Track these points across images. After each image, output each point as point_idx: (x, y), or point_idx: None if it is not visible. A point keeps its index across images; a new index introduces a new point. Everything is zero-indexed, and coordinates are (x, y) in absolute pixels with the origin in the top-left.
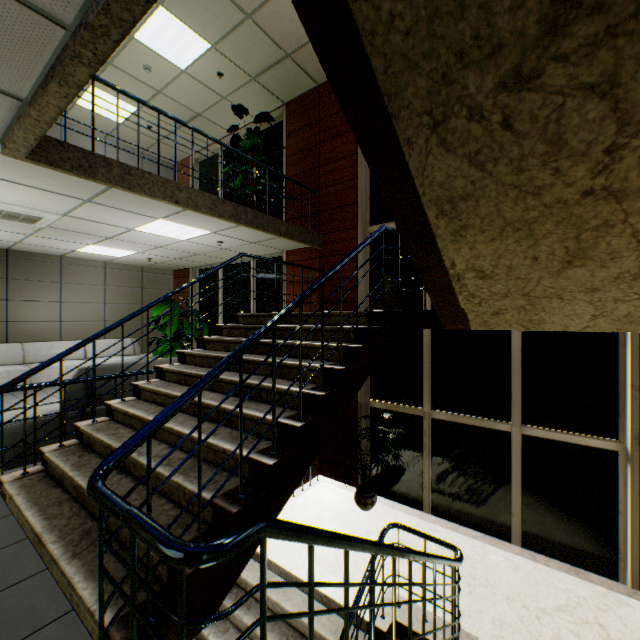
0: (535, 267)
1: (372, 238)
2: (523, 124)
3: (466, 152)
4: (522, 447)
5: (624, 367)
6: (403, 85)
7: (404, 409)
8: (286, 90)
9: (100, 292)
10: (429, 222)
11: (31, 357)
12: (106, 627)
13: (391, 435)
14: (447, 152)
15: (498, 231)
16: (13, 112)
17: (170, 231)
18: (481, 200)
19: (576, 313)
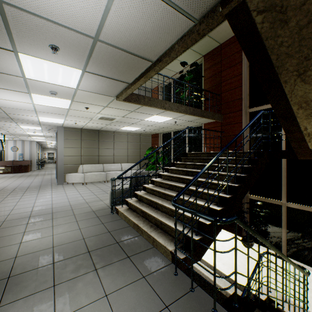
0: None
1: (257, 117)
2: None
3: None
4: None
5: None
6: (284, 63)
7: (269, 201)
8: (204, 50)
9: (126, 144)
10: (293, 111)
11: (105, 169)
12: (171, 250)
13: (262, 213)
14: (305, 84)
15: None
16: (124, 87)
17: (157, 119)
18: None
19: None
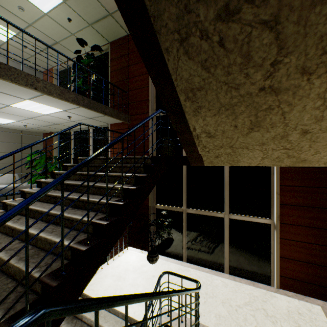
0: (236, 131)
1: (153, 115)
2: (230, 44)
3: (200, 60)
4: (229, 224)
5: (273, 184)
6: (162, 10)
7: (173, 208)
8: (110, 34)
9: None
10: (181, 103)
11: None
12: None
13: (166, 222)
14: (189, 59)
15: (217, 110)
16: None
17: (35, 108)
18: (208, 91)
19: (254, 156)
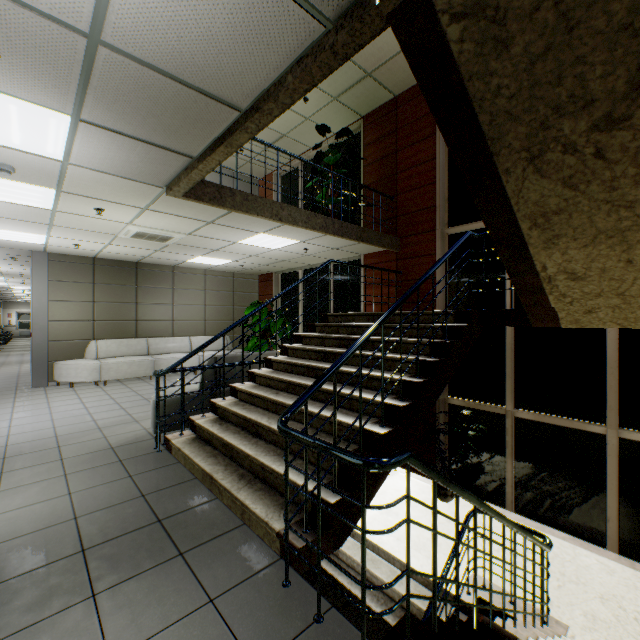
0: (629, 269)
1: (459, 244)
2: (614, 154)
3: (560, 177)
4: (619, 451)
5: None
6: (505, 132)
7: (484, 407)
8: (364, 105)
9: (201, 296)
10: (522, 233)
11: (153, 350)
12: (279, 531)
13: (471, 431)
14: (542, 178)
15: (590, 238)
16: (184, 166)
17: (266, 242)
18: (573, 214)
19: None
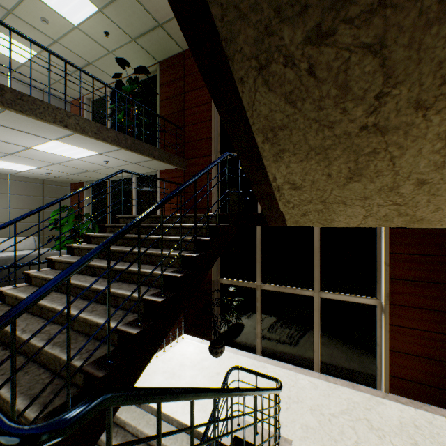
0: (329, 181)
1: (219, 160)
2: (322, 72)
3: (283, 92)
4: (320, 306)
5: (380, 251)
6: (236, 32)
7: (244, 284)
8: (159, 52)
9: (4, 199)
10: (258, 146)
11: None
12: None
13: (235, 302)
14: (269, 91)
15: (305, 154)
16: None
17: (63, 151)
18: (293, 130)
19: (354, 214)
